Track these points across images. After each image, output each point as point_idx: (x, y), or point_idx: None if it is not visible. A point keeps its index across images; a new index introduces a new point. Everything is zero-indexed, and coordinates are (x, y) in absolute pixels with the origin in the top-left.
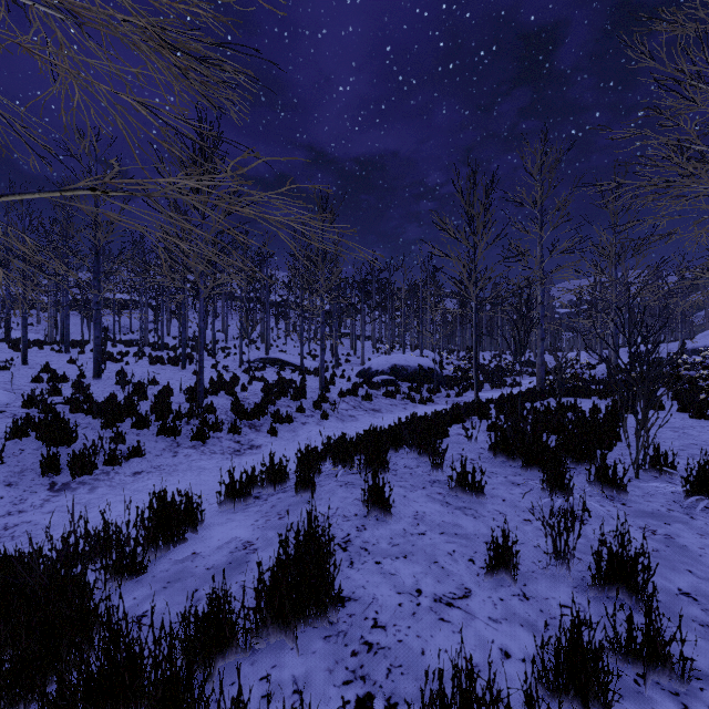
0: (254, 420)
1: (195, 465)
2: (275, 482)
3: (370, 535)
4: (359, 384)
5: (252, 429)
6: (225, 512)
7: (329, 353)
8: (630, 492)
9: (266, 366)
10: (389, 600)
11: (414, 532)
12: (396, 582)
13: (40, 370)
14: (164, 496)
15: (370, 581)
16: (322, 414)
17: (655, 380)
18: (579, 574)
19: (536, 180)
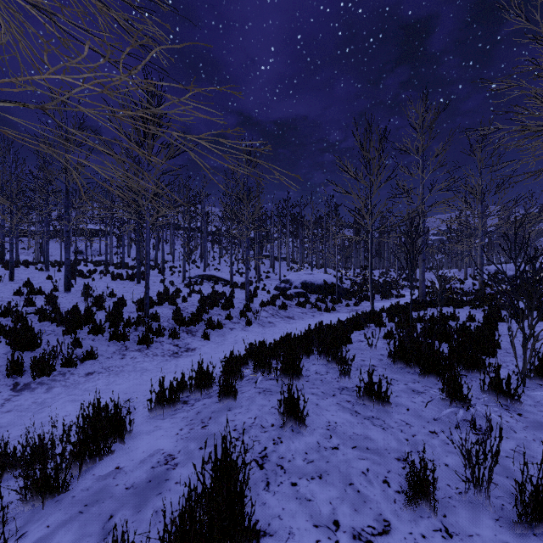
0: (190, 326)
1: (139, 367)
2: (201, 388)
3: (286, 449)
4: (276, 296)
5: (188, 334)
6: (155, 418)
7: (253, 271)
8: (522, 401)
9: (203, 281)
10: (306, 537)
11: (328, 446)
12: (312, 510)
13: (22, 285)
14: (98, 405)
15: (286, 508)
16: (247, 321)
17: (540, 298)
18: (498, 501)
19: (419, 132)
